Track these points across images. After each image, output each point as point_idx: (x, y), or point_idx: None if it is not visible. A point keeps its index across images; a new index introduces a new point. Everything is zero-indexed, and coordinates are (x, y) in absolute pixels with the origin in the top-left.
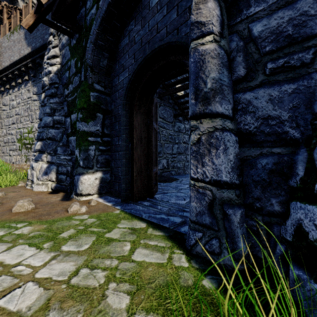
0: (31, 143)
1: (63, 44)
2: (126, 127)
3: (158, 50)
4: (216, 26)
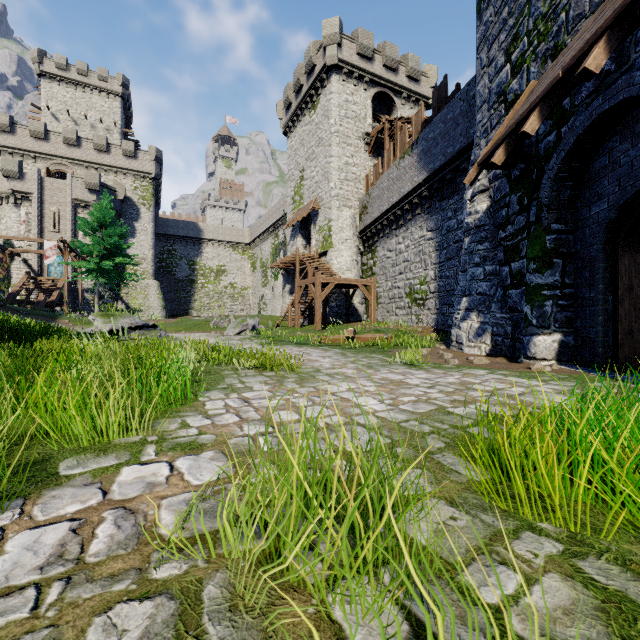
0: (424, 298)
1: (495, 174)
2: (604, 275)
3: None
4: None
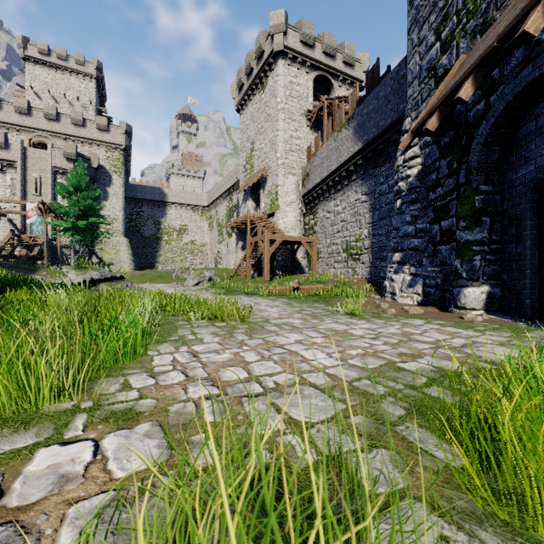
0: (359, 253)
1: (426, 142)
2: (531, 232)
3: None
4: None
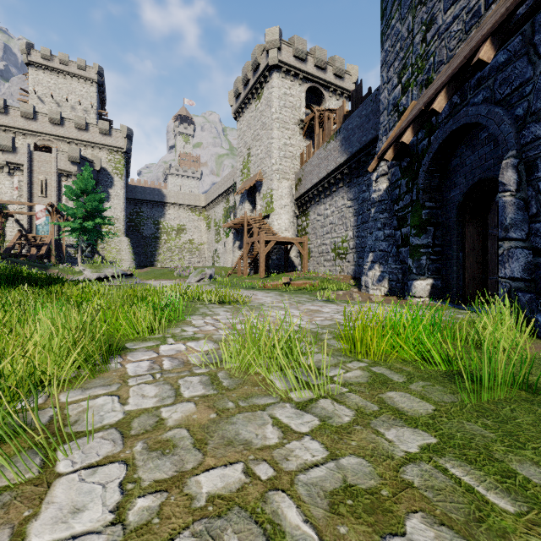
0: (345, 253)
1: (392, 163)
2: (457, 239)
3: (485, 179)
4: (513, 187)
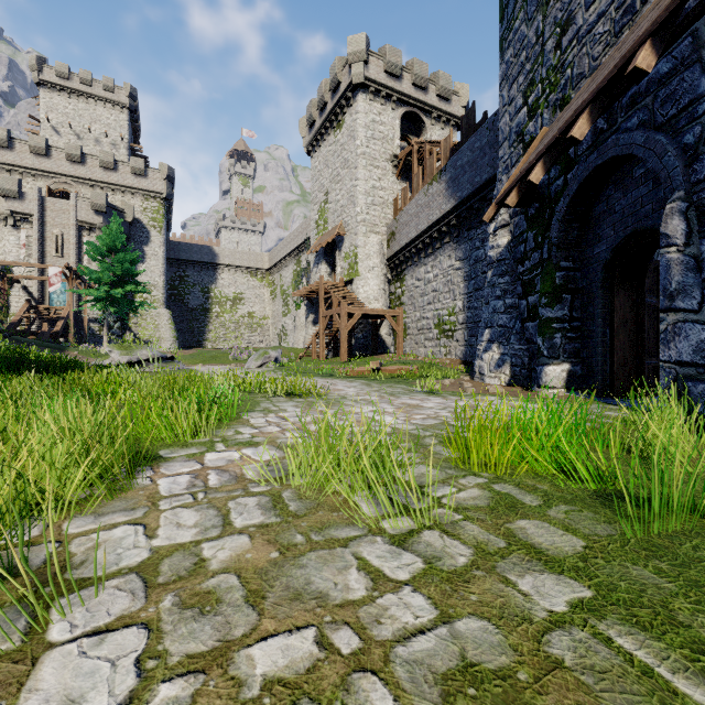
0: (453, 329)
1: (515, 211)
2: (603, 310)
3: (641, 231)
4: (680, 239)
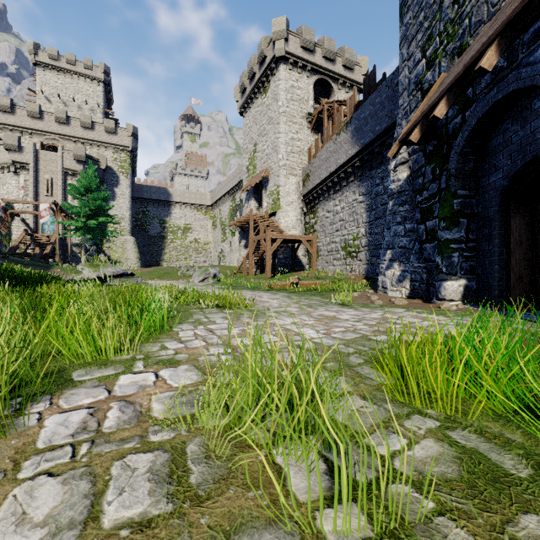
0: (357, 251)
1: (413, 149)
2: (499, 232)
3: None
4: None
